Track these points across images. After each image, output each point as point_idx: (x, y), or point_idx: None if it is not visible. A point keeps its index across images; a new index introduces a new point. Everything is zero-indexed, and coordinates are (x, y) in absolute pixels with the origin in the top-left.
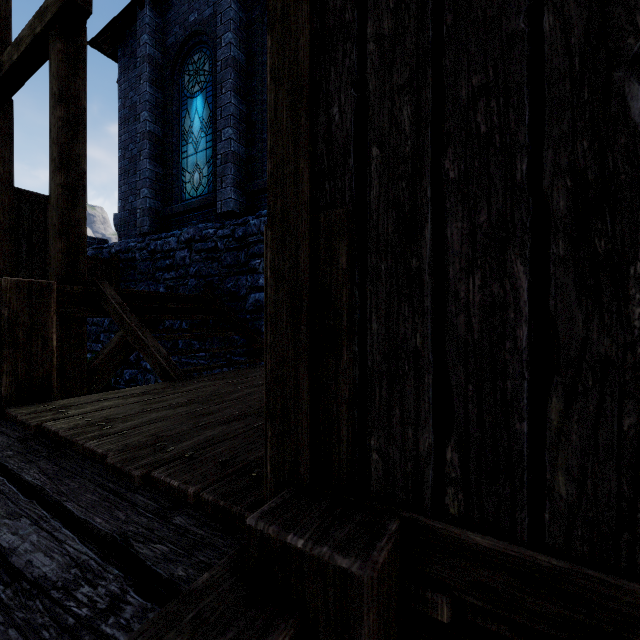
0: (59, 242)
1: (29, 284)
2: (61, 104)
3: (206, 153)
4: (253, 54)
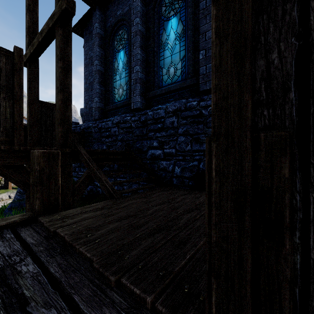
0: (60, 127)
1: (48, 153)
2: (61, 60)
3: (125, 79)
4: (149, 28)
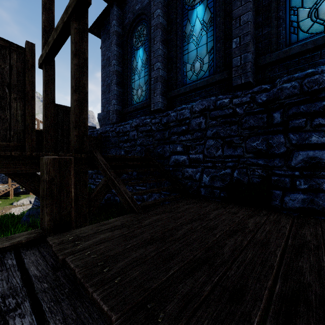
0: (75, 131)
1: (59, 159)
2: (76, 57)
3: (144, 78)
4: (171, 19)
